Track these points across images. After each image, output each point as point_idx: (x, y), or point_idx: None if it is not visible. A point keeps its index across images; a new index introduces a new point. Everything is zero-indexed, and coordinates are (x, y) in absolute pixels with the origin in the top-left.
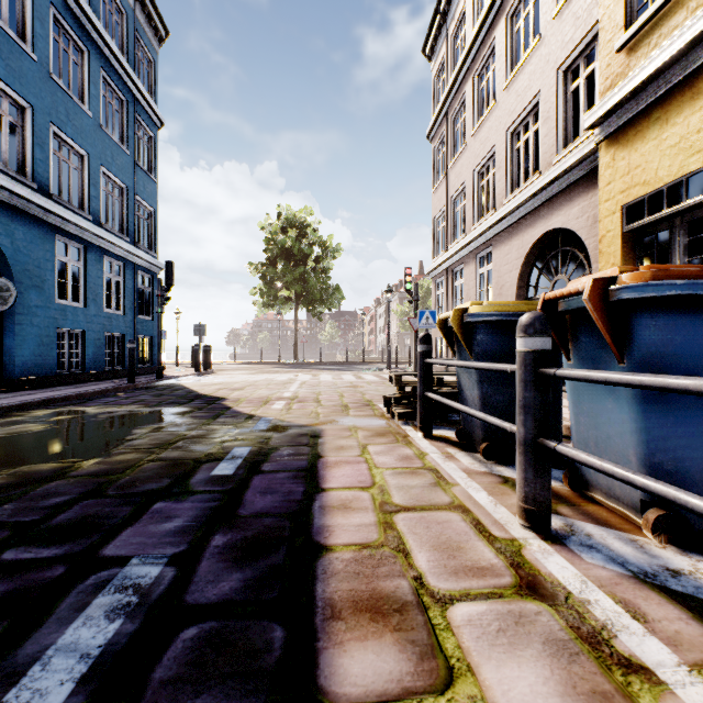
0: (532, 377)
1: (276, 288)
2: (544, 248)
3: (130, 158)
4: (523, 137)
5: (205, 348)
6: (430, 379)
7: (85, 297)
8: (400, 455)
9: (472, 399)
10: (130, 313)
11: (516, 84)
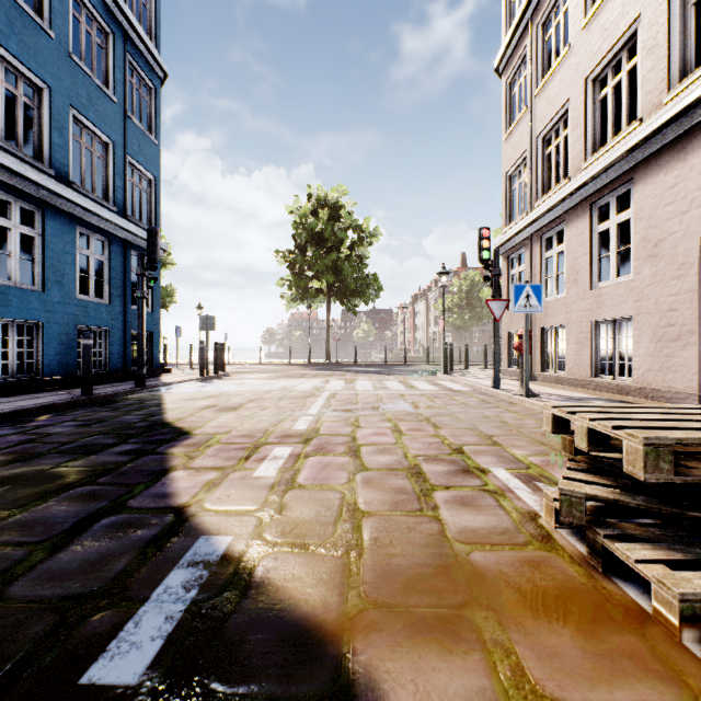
0: None
1: (305, 278)
2: None
3: (117, 107)
4: None
5: (216, 346)
6: None
7: (42, 277)
8: None
9: None
10: (117, 302)
11: None
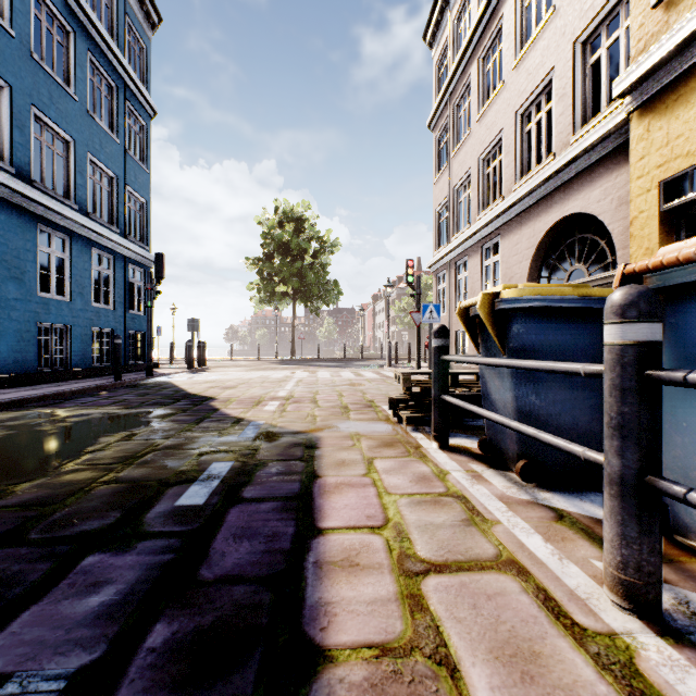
0: (634, 383)
1: (273, 283)
2: (557, 237)
3: (120, 147)
4: (534, 119)
5: (199, 344)
6: (446, 379)
7: (70, 290)
8: (415, 474)
9: (504, 405)
10: (120, 308)
11: (527, 61)
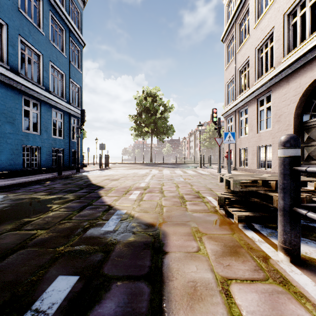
0: None
1: (141, 127)
2: None
3: (67, 59)
4: (299, 13)
5: (105, 156)
6: (299, 191)
7: (40, 129)
8: None
9: None
10: (67, 138)
11: None
